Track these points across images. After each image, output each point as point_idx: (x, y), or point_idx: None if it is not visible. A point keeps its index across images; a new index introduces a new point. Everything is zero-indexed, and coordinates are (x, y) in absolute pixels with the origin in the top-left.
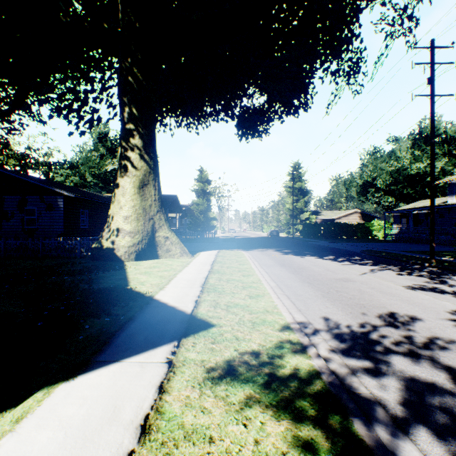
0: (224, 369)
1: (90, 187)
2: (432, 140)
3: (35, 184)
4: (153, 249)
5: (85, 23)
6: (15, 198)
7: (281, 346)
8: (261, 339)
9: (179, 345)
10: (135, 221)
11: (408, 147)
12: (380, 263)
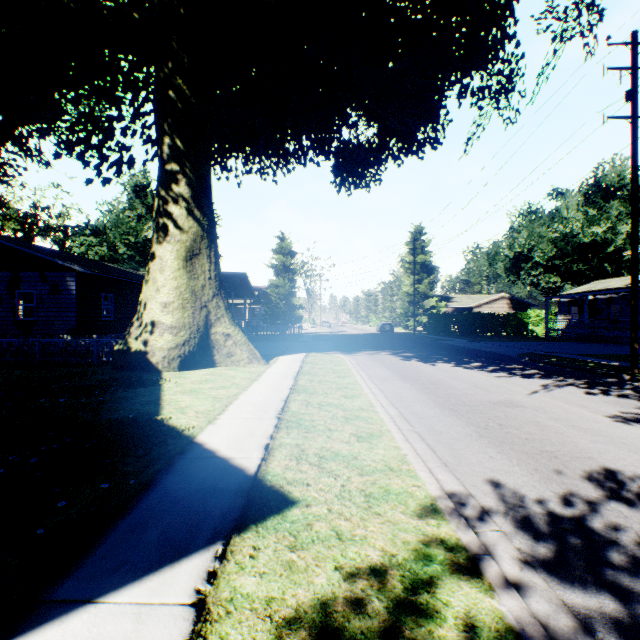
0: (313, 628)
1: (122, 262)
2: (634, 186)
3: (33, 255)
4: (207, 352)
5: (104, 11)
6: (3, 276)
7: (428, 557)
8: (385, 538)
9: (226, 553)
10: (179, 310)
11: (579, 204)
12: (554, 374)
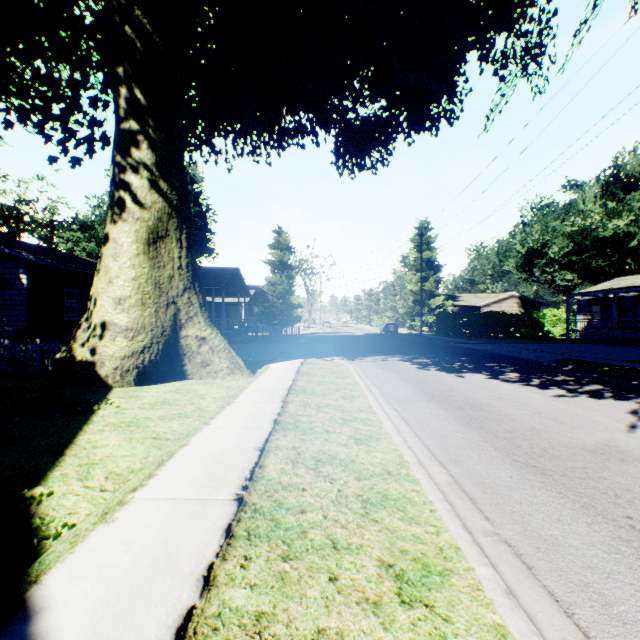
0: None
1: None
2: None
3: None
4: (175, 360)
5: None
6: None
7: None
8: None
9: None
10: (138, 307)
11: (597, 197)
12: (627, 391)
